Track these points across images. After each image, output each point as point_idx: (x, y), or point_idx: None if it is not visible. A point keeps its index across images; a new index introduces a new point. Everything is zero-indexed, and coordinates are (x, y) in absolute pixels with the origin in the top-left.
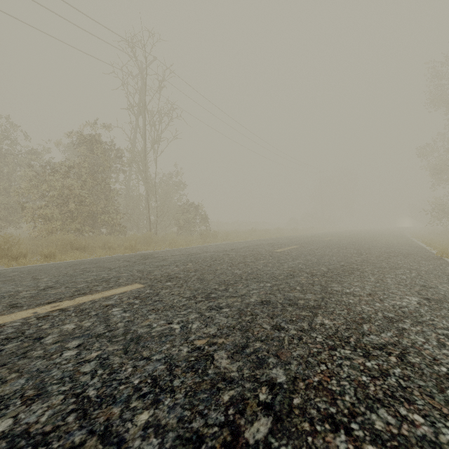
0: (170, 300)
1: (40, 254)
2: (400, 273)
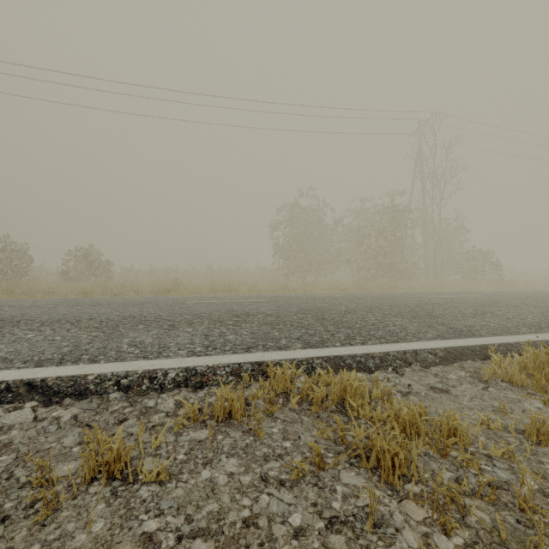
0: (501, 298)
1: (380, 289)
2: None
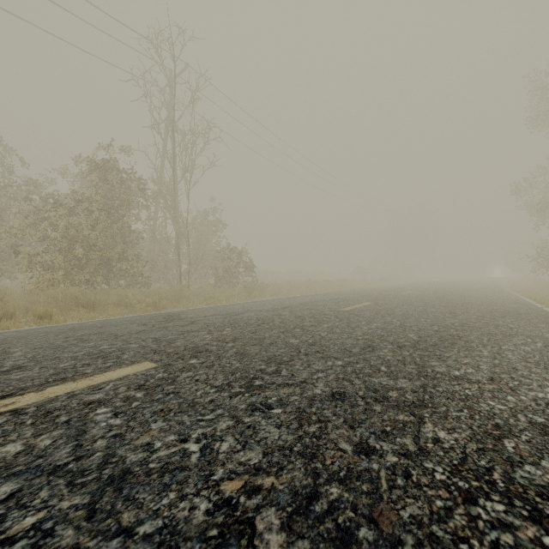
0: (192, 392)
1: (32, 313)
2: (520, 343)
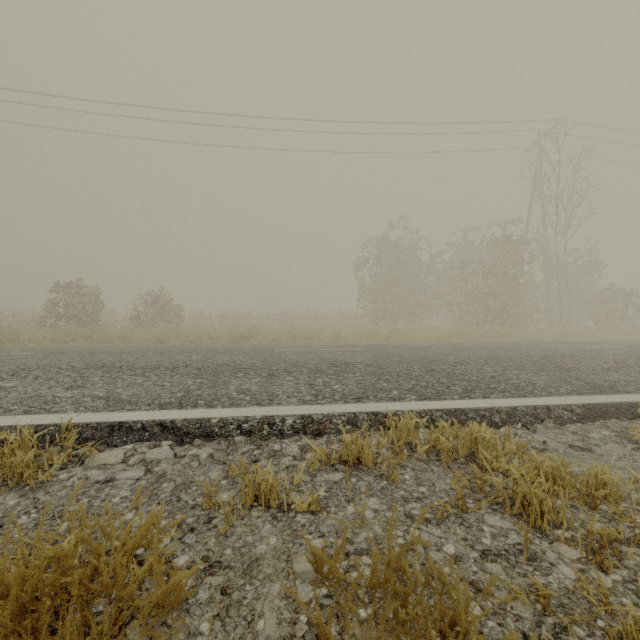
0: None
1: (490, 337)
2: None
